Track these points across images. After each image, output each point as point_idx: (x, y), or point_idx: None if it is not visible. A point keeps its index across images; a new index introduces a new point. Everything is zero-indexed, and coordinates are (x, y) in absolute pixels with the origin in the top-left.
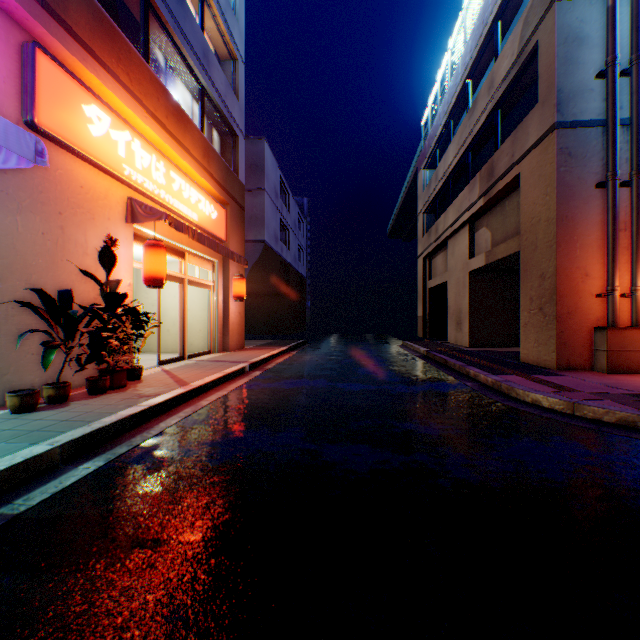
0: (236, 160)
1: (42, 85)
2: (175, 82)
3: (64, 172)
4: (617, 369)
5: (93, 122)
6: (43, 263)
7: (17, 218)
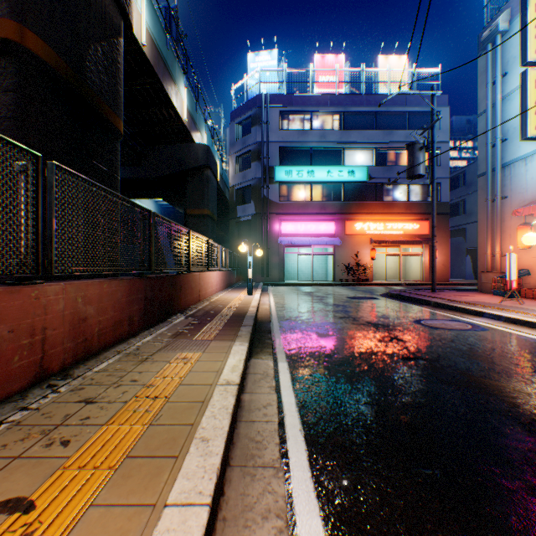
0: (439, 194)
1: (346, 227)
2: (396, 189)
3: (352, 239)
4: (484, 291)
5: (357, 227)
6: (348, 258)
7: (343, 251)
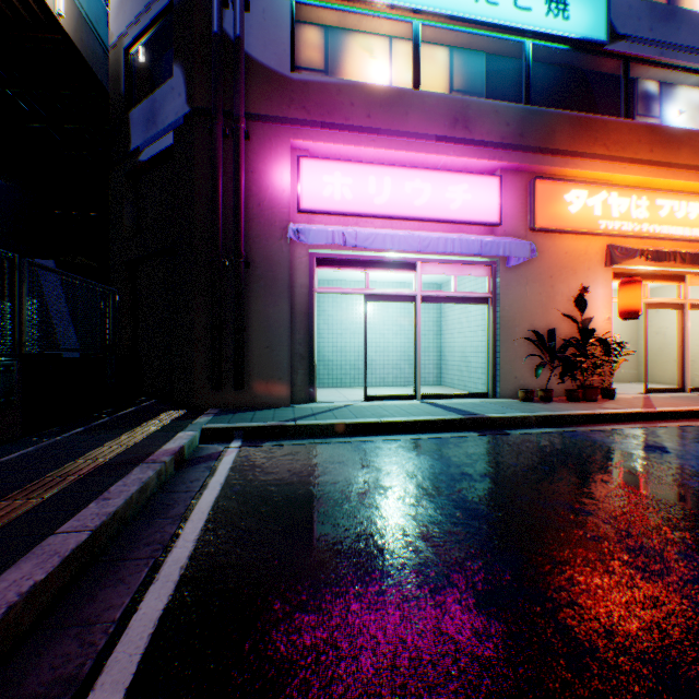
0: None
1: (537, 202)
2: (668, 98)
3: (551, 248)
4: None
5: (571, 203)
6: (538, 312)
7: (524, 288)
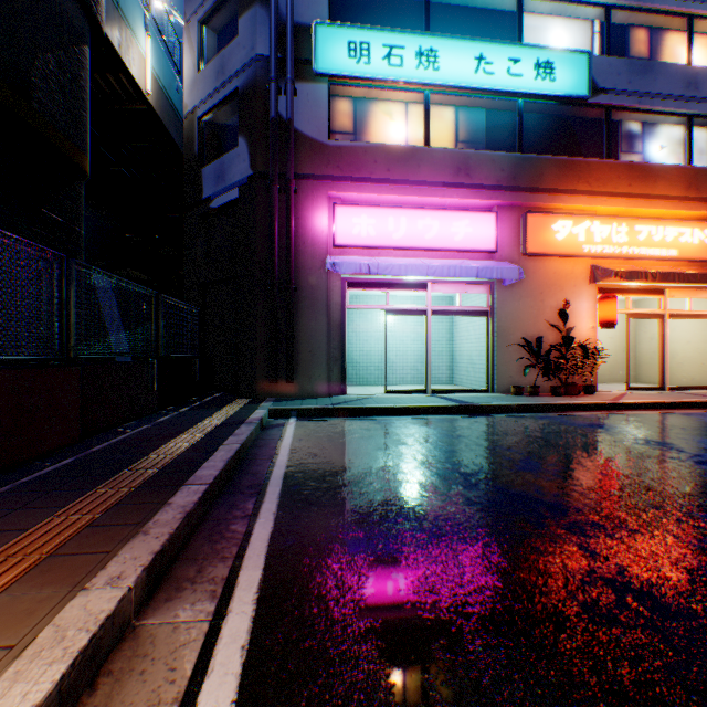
0: None
1: (528, 231)
2: (650, 135)
3: (542, 269)
4: None
5: (558, 232)
6: (530, 323)
7: (518, 303)
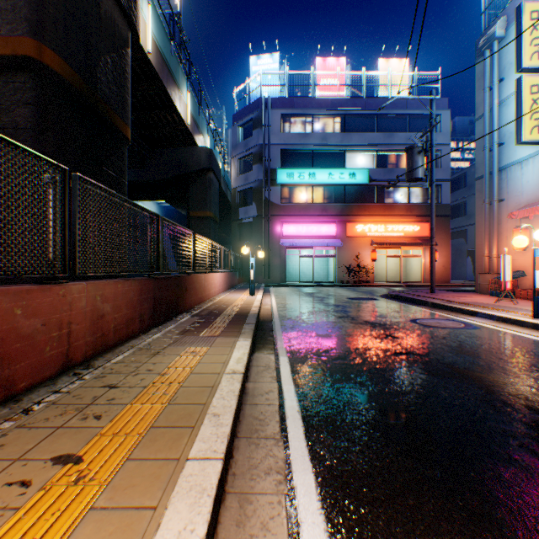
0: (440, 196)
1: (347, 229)
2: (396, 191)
3: (353, 241)
4: (481, 292)
5: (358, 229)
6: (349, 259)
7: (344, 253)
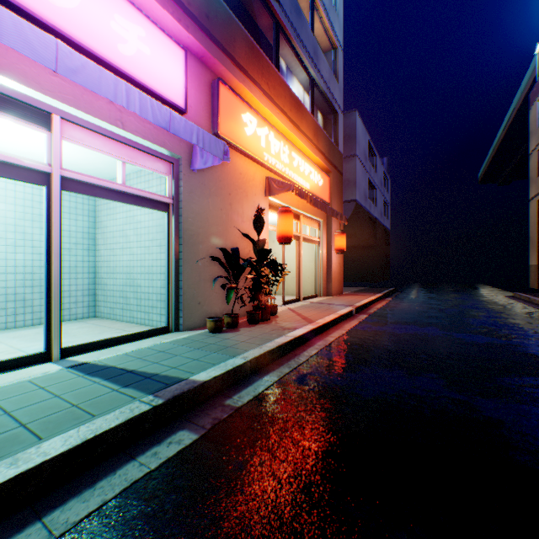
0: (335, 134)
1: (221, 107)
2: (292, 82)
3: (231, 165)
4: None
5: (247, 125)
6: (221, 230)
7: (208, 200)
